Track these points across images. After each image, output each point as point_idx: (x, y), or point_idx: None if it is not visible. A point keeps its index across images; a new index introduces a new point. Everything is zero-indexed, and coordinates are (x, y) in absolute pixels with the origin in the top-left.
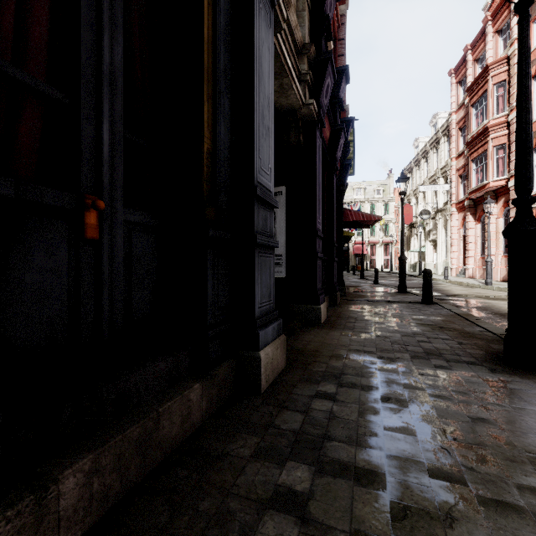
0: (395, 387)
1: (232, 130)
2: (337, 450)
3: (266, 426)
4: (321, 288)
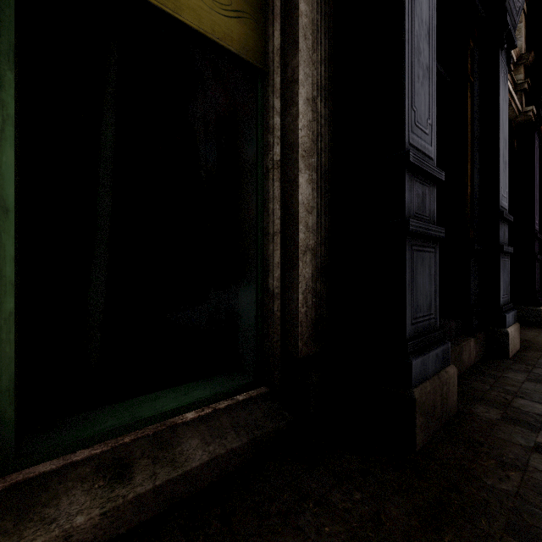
0: None
1: (479, 173)
2: None
3: (527, 372)
4: (538, 290)
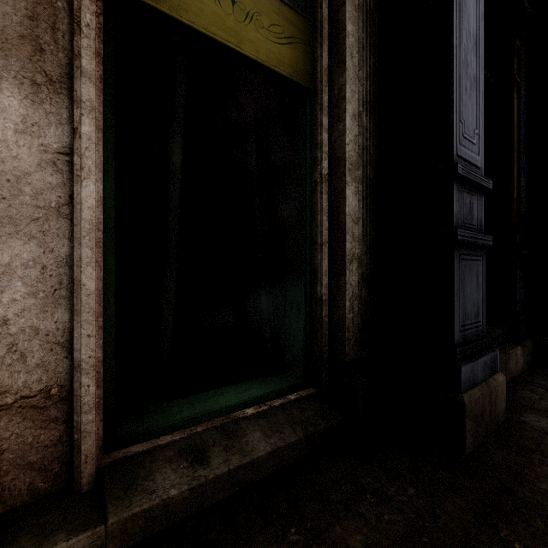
0: None
1: (526, 175)
2: None
3: None
4: None
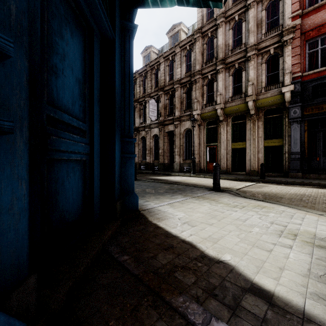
0: None
1: None
2: None
3: None
4: None
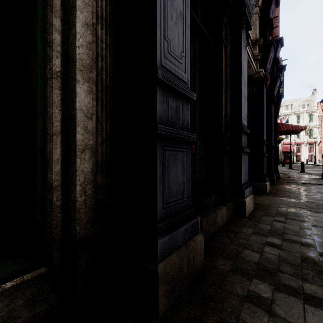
0: (320, 222)
1: (231, 102)
2: (290, 237)
3: (254, 227)
4: (265, 173)
